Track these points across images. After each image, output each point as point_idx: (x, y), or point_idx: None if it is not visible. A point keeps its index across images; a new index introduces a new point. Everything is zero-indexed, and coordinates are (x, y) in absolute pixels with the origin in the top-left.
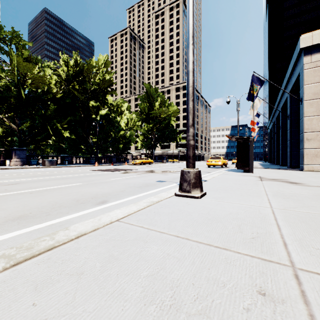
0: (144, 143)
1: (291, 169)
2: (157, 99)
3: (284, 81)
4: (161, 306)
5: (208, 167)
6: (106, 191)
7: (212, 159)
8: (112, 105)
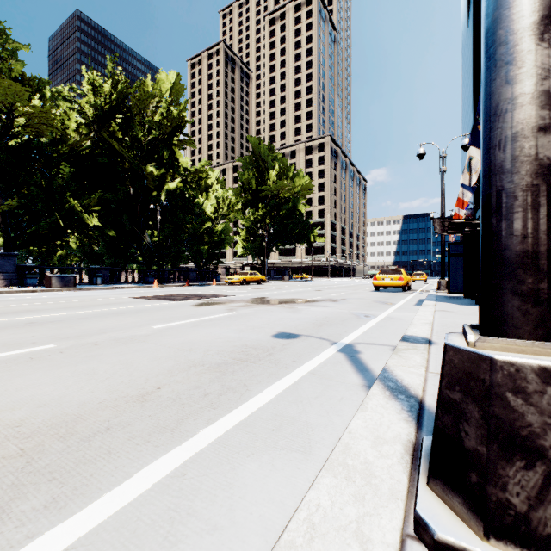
0: (249, 245)
1: None
2: (273, 164)
3: None
4: None
5: (376, 290)
6: (80, 400)
7: (384, 275)
8: (189, 173)
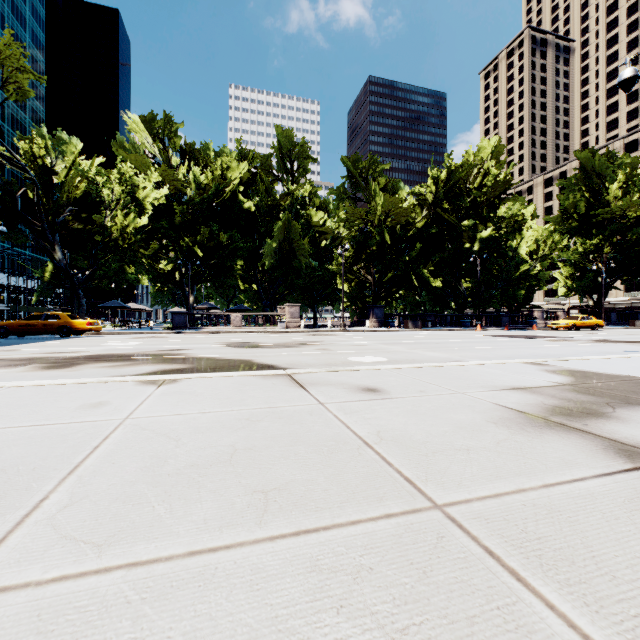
0: (574, 284)
1: None
2: (615, 176)
3: None
4: (637, 368)
5: None
6: (555, 353)
7: None
8: (503, 220)
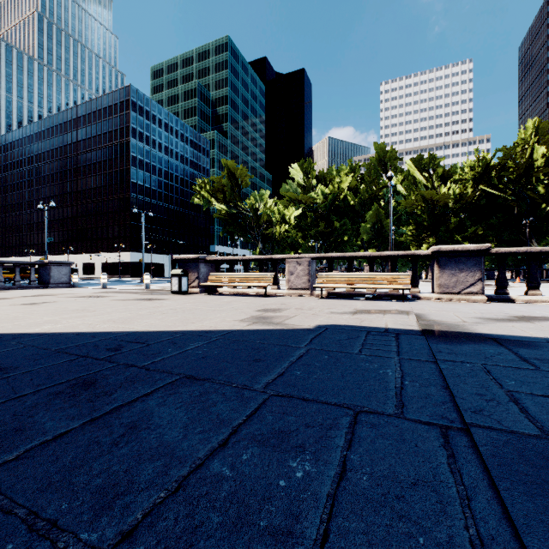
0: None
1: None
2: None
3: None
4: None
5: None
6: None
7: None
8: None
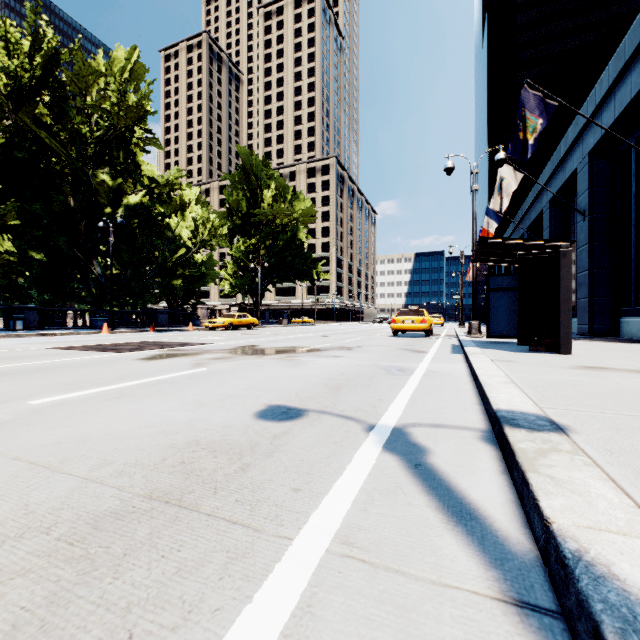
0: (238, 282)
1: (606, 339)
2: (268, 182)
3: (571, 132)
4: None
5: (394, 334)
6: None
7: (404, 316)
8: (156, 184)
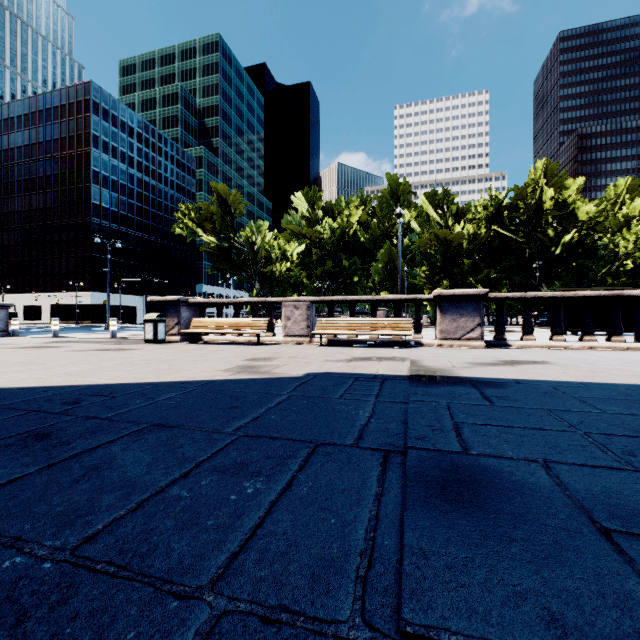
0: None
1: None
2: None
3: None
4: None
5: None
6: None
7: None
8: (582, 223)
